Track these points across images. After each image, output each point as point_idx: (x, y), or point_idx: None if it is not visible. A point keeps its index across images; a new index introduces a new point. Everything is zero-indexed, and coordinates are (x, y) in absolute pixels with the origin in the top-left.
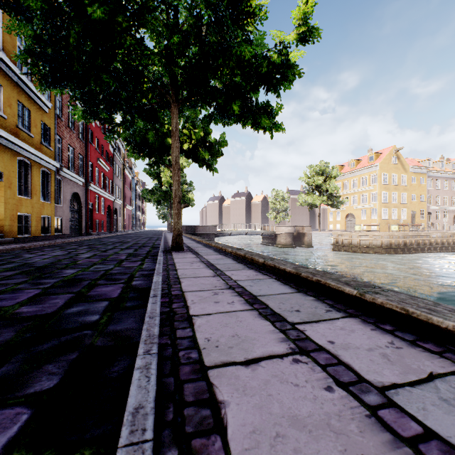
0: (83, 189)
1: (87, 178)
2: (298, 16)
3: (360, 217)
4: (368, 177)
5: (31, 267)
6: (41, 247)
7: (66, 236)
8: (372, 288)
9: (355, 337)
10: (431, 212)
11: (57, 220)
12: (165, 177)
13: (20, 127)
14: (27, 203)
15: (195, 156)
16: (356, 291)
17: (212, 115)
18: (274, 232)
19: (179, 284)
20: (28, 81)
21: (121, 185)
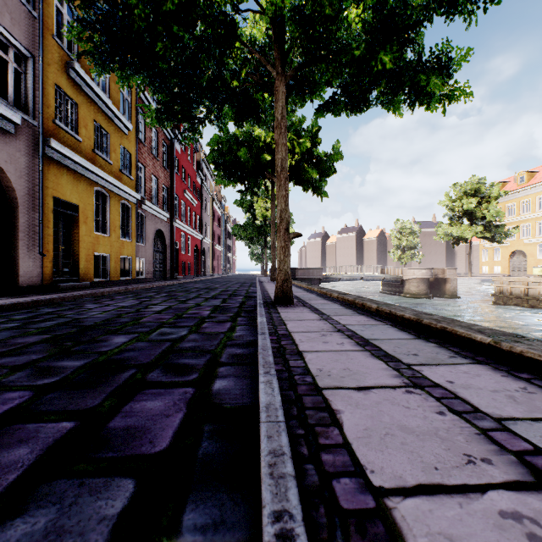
0: (168, 226)
1: (172, 212)
2: None
3: (535, 255)
4: None
5: (74, 328)
6: (114, 294)
7: (149, 280)
8: None
9: None
10: None
11: (139, 262)
12: (259, 209)
13: (96, 152)
14: (105, 241)
15: (297, 176)
16: None
17: (332, 102)
18: (401, 277)
19: (333, 421)
20: (105, 97)
21: (209, 221)
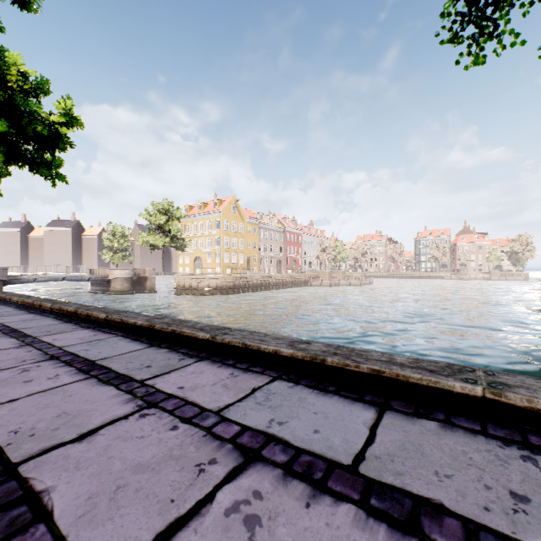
0: None
1: None
2: (60, 107)
3: (206, 260)
4: (213, 222)
5: None
6: None
7: None
8: (66, 303)
9: (20, 317)
10: (262, 257)
11: None
12: None
13: None
14: None
15: None
16: (52, 305)
17: None
18: (107, 277)
19: None
20: None
21: None
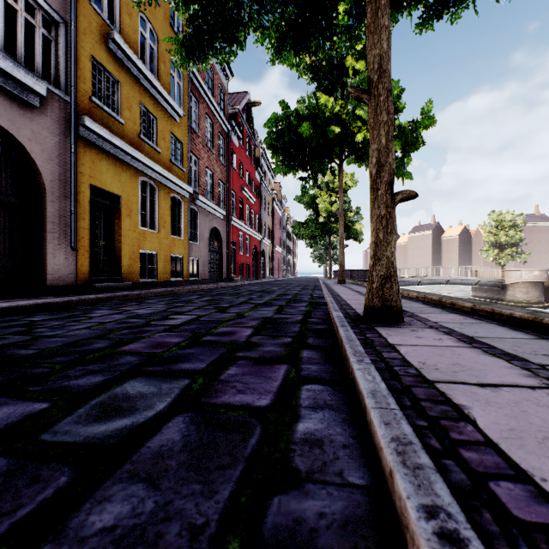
0: (224, 224)
1: (229, 210)
2: None
3: None
4: None
5: None
6: (152, 297)
7: (203, 282)
8: None
9: None
10: None
11: (193, 262)
12: (322, 203)
13: (142, 137)
14: (152, 238)
15: None
16: None
17: None
18: (501, 281)
19: None
20: (151, 76)
21: (269, 221)
